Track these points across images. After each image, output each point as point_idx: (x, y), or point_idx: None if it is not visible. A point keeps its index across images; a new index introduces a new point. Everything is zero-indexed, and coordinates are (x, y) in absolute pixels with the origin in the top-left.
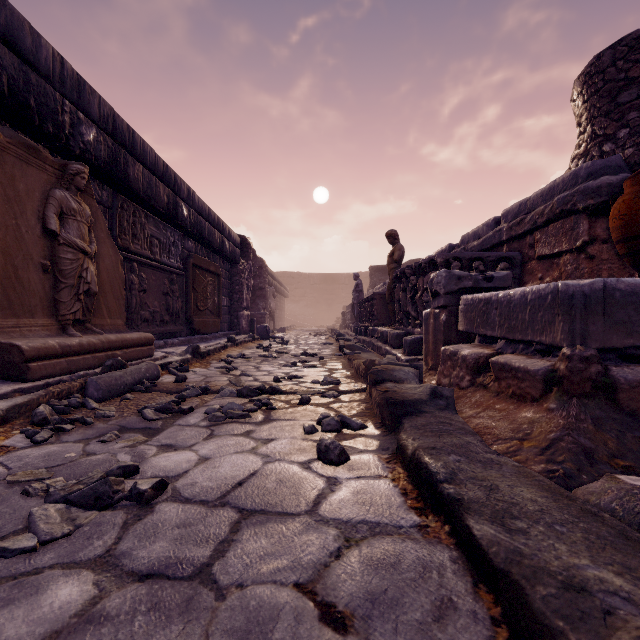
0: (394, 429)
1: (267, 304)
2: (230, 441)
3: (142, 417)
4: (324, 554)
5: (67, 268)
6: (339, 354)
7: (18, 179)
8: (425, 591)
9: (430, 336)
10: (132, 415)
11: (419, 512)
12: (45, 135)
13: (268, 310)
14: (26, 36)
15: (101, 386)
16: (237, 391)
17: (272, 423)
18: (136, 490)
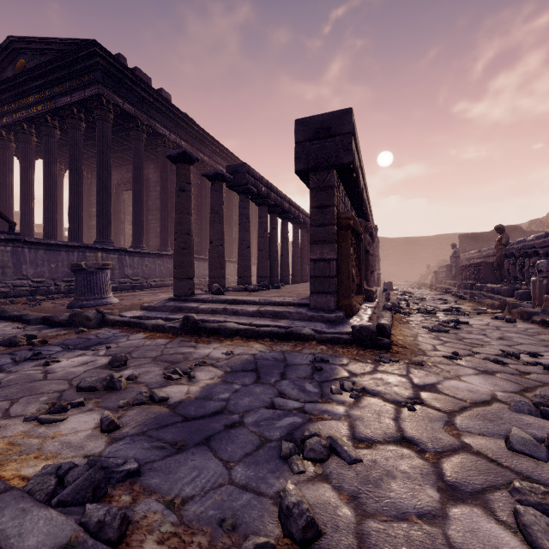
0: (528, 319)
1: (379, 266)
2: (468, 319)
3: (423, 314)
4: (523, 330)
5: (370, 263)
6: (472, 299)
7: (363, 235)
8: (548, 331)
9: (536, 290)
10: (418, 313)
11: (544, 328)
12: (364, 216)
13: (379, 270)
14: (366, 187)
15: (396, 305)
16: (442, 310)
17: (475, 317)
18: (464, 322)
